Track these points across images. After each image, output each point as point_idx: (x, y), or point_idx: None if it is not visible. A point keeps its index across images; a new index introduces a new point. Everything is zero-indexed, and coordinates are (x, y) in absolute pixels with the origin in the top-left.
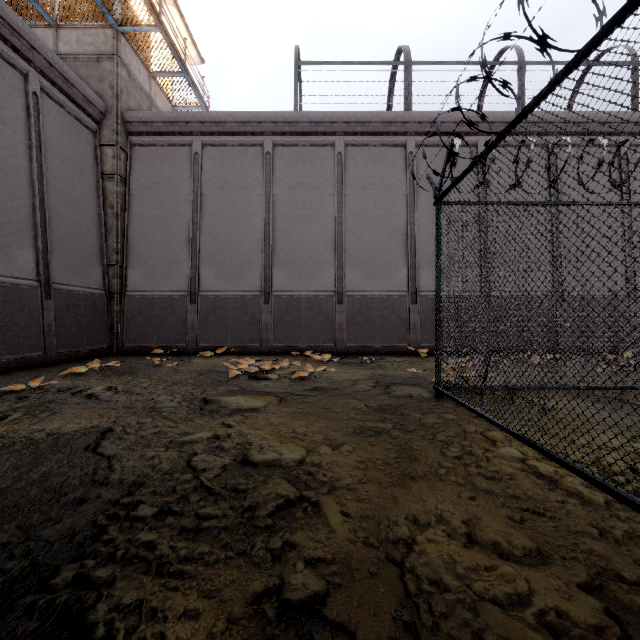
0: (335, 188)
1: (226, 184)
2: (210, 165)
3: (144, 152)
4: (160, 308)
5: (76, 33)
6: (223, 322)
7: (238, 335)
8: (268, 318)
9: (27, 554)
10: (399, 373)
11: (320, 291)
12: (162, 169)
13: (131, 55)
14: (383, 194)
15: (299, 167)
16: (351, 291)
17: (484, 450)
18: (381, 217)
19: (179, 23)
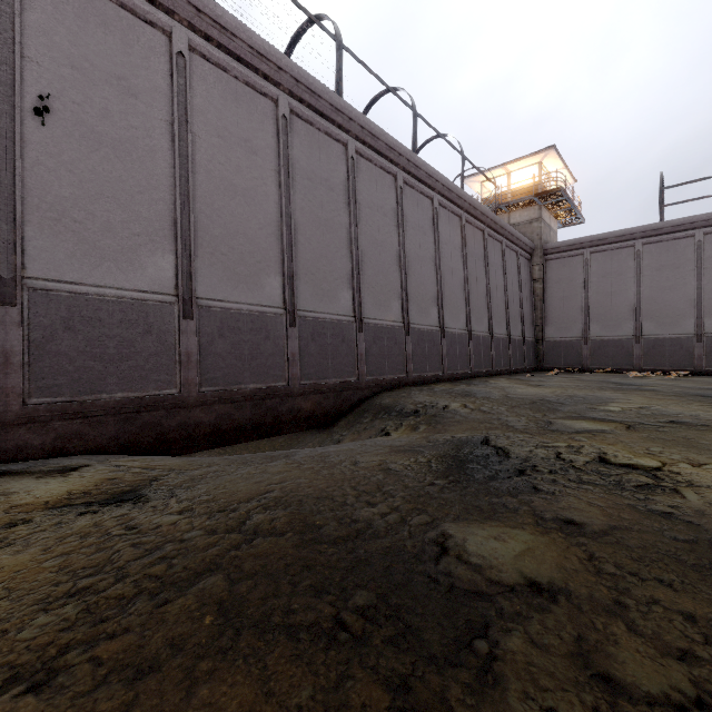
0: (695, 265)
1: (606, 273)
2: (595, 264)
3: (553, 263)
4: (564, 347)
5: (518, 212)
6: (606, 354)
7: (616, 362)
8: (639, 352)
9: (627, 383)
10: None
11: (681, 334)
12: (564, 271)
13: (544, 211)
14: None
15: (663, 255)
16: (709, 333)
17: None
18: None
19: (565, 173)
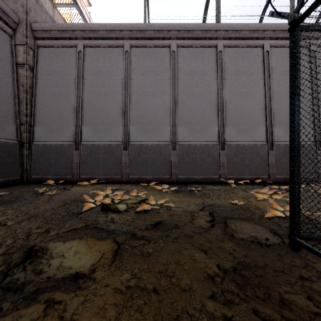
0: (170, 74)
1: (99, 71)
2: (89, 59)
3: (46, 51)
4: (55, 152)
5: None
6: (97, 162)
7: (106, 170)
8: (126, 159)
9: None
10: (224, 203)
11: (161, 141)
12: (57, 62)
13: None
14: (202, 78)
15: (147, 60)
16: (181, 141)
17: None
18: (201, 93)
19: None
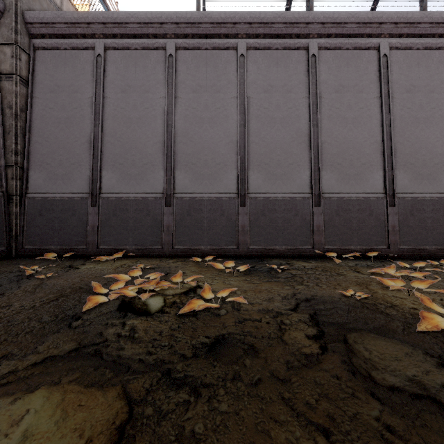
0: (237, 90)
1: (129, 86)
2: (113, 68)
3: (47, 55)
4: (61, 210)
5: None
6: (124, 224)
7: (139, 237)
8: (170, 220)
9: None
10: (330, 295)
11: (222, 193)
12: (65, 72)
13: None
14: (285, 96)
15: (201, 70)
16: (254, 193)
17: None
18: (283, 119)
19: None
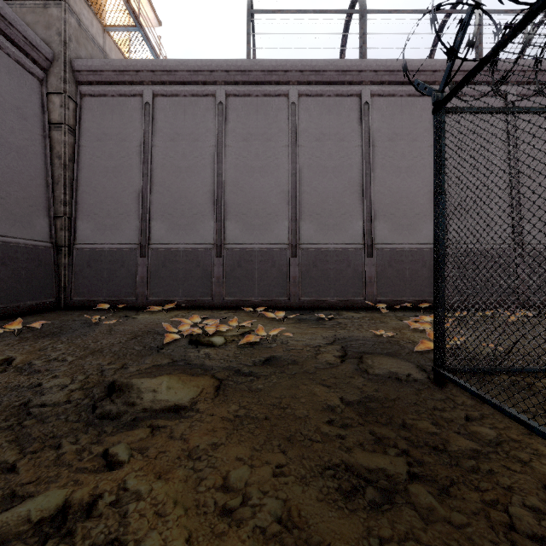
0: (289, 138)
1: (178, 135)
2: (161, 115)
3: (94, 102)
4: (109, 261)
5: None
6: (174, 275)
7: (189, 289)
8: (220, 271)
9: None
10: (365, 335)
11: (273, 244)
12: (112, 120)
13: (82, 5)
14: (338, 145)
15: (252, 117)
16: (305, 244)
17: None
18: (336, 168)
19: None
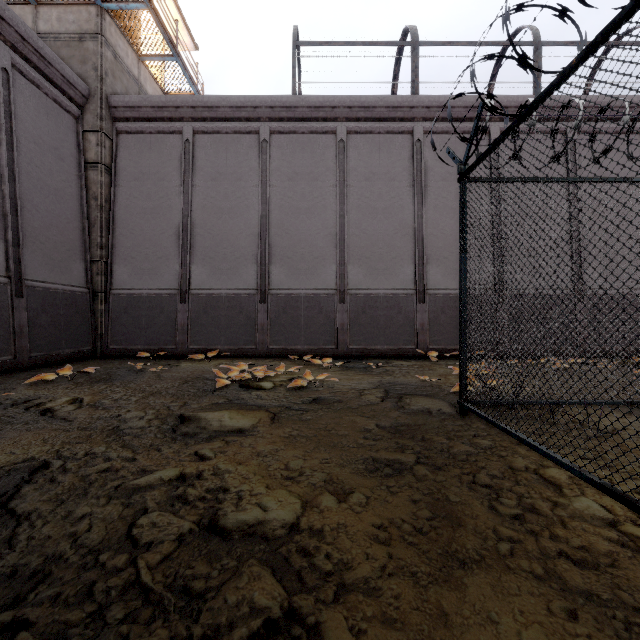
0: (337, 178)
1: (219, 174)
2: (202, 154)
3: (131, 140)
4: (148, 307)
5: (57, 10)
6: (216, 322)
7: (232, 337)
8: (264, 318)
9: None
10: (410, 380)
11: (320, 289)
12: (150, 158)
13: (117, 36)
14: (388, 185)
15: (298, 156)
16: (354, 289)
17: (551, 504)
18: (386, 209)
19: (171, 5)
